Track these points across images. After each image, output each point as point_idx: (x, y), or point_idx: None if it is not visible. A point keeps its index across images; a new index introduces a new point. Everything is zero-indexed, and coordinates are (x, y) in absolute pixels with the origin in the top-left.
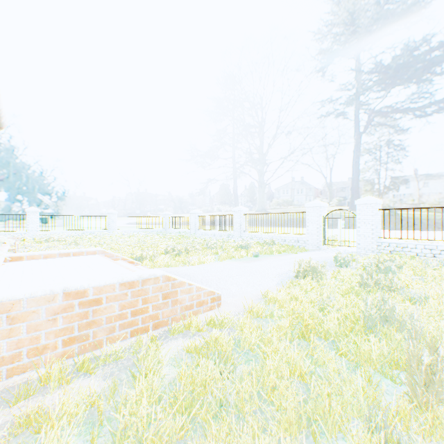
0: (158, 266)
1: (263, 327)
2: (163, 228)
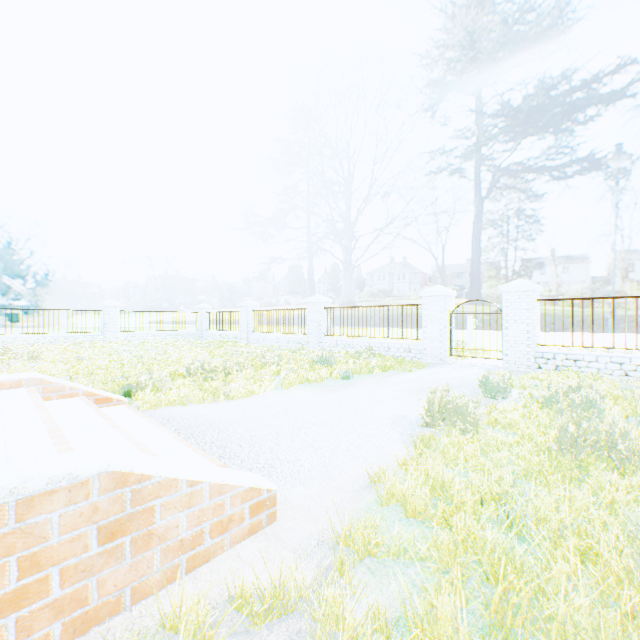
0: (165, 404)
1: None
2: (197, 330)
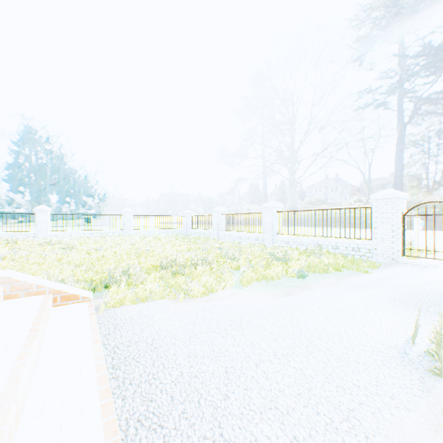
0: (129, 300)
1: None
2: (184, 228)
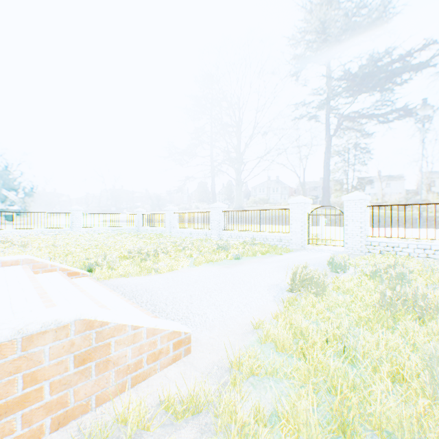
0: (115, 276)
1: (271, 435)
2: (135, 226)
